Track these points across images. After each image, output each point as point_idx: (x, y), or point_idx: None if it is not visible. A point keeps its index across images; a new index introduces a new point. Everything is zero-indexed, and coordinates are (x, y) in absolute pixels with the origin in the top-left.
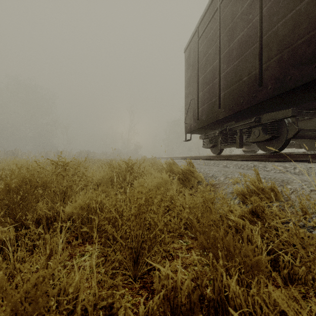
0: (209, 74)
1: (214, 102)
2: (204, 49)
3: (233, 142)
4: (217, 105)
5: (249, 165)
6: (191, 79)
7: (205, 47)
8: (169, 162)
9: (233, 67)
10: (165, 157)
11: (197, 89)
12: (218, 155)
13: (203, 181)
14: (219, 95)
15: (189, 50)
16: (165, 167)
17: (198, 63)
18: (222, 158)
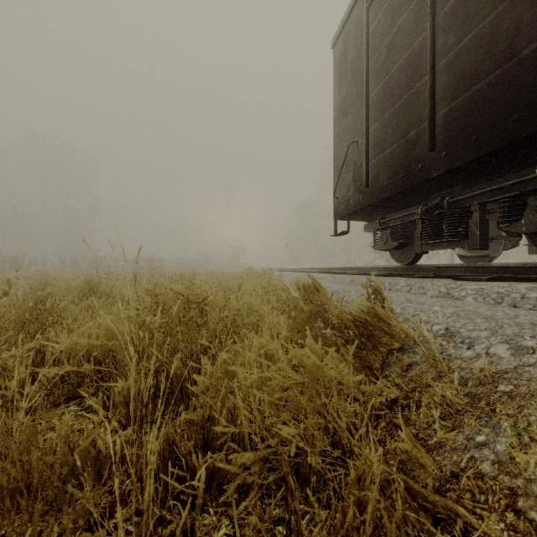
0: (399, 74)
1: (415, 138)
2: (383, 22)
3: (460, 236)
4: (423, 145)
5: (533, 296)
6: (350, 101)
7: (388, 14)
8: (303, 283)
9: (480, 33)
10: (288, 269)
11: (366, 117)
12: (409, 265)
13: (432, 357)
14: (433, 117)
15: (344, 38)
16: (296, 296)
17: (367, 59)
18: (419, 272)
